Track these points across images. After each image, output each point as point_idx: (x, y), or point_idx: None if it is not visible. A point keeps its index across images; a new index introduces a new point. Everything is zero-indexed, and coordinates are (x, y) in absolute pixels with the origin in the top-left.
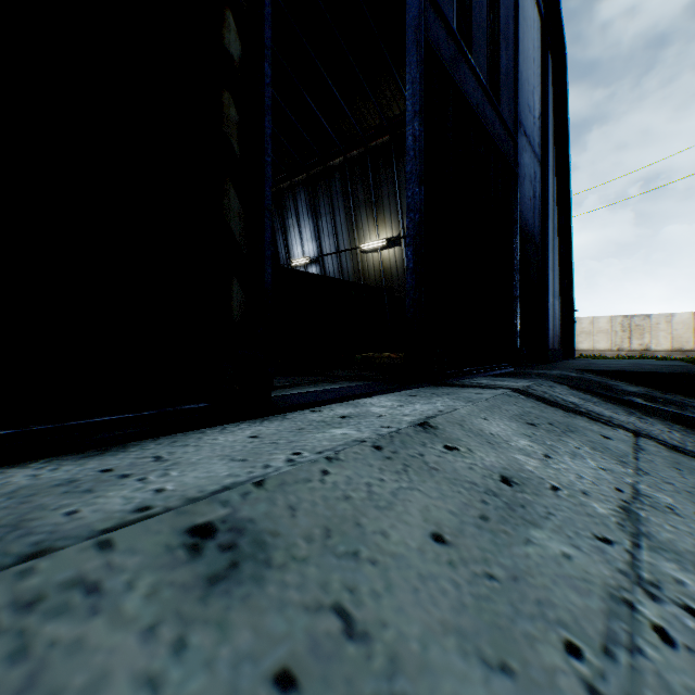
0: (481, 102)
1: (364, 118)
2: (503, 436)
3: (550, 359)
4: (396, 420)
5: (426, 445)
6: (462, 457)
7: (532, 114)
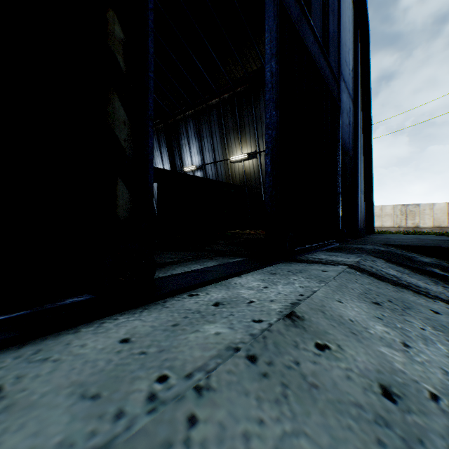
0: (317, 53)
1: (232, 72)
2: (360, 321)
3: (358, 235)
4: (265, 309)
5: (298, 346)
6: (335, 360)
7: (348, 67)
